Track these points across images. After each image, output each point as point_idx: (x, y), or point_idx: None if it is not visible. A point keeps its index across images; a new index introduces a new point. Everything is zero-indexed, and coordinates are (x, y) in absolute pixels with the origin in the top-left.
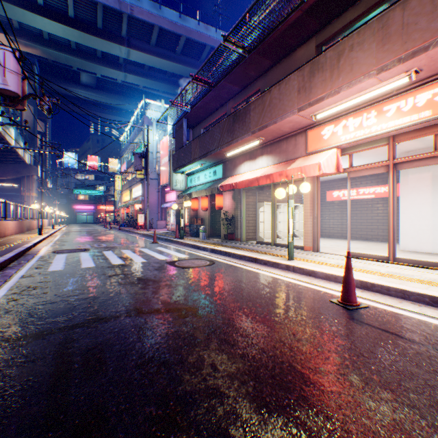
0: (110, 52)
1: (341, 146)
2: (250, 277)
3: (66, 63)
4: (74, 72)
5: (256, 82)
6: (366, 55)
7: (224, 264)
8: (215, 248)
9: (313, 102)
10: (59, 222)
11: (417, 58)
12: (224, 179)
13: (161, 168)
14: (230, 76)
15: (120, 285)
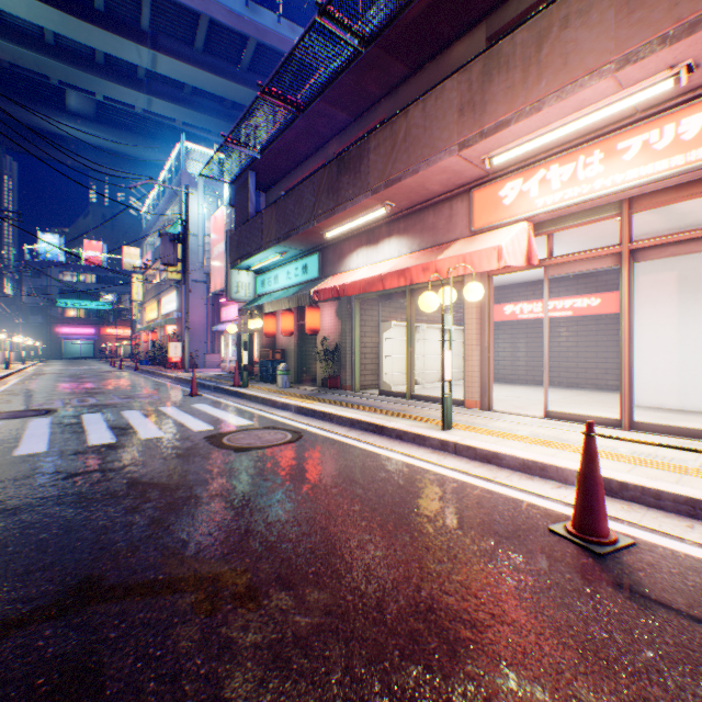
0: (120, 55)
1: (535, 218)
2: (373, 469)
3: (37, 69)
4: (55, 89)
5: (380, 106)
6: (595, 33)
7: (320, 439)
8: (304, 404)
9: (490, 131)
10: (29, 357)
11: (701, 35)
12: (321, 280)
13: (212, 262)
14: (332, 92)
15: (78, 502)
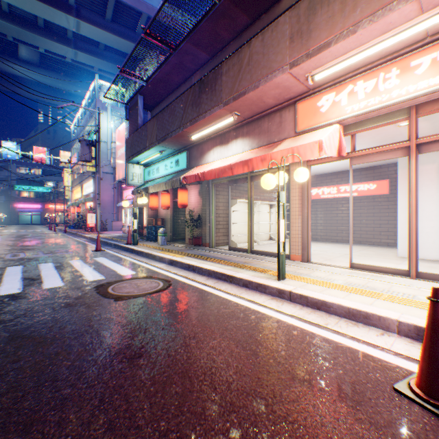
0: (54, 21)
1: (344, 121)
2: (226, 317)
3: None
4: (10, 44)
5: (229, 47)
6: None
7: (184, 287)
8: (175, 258)
9: (314, 52)
10: None
11: None
12: (188, 170)
13: (117, 160)
14: (195, 35)
15: None
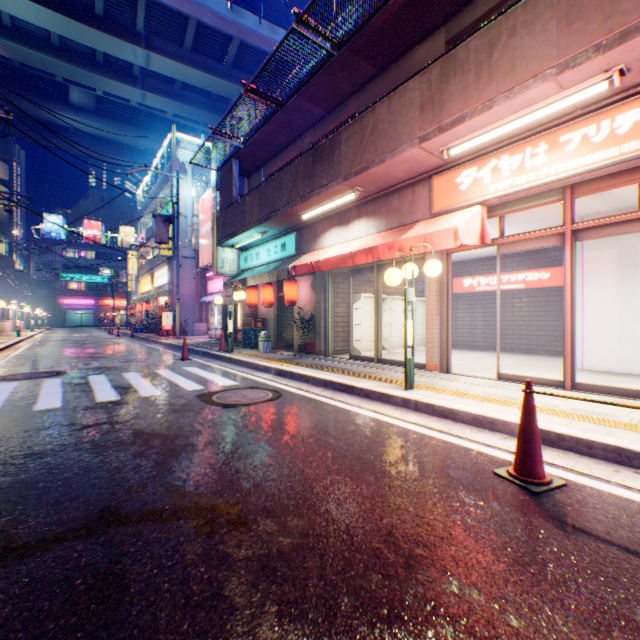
0: (118, 55)
1: (488, 202)
2: (344, 423)
3: (44, 68)
4: (59, 86)
5: (350, 101)
6: (539, 42)
7: (297, 397)
8: (283, 367)
9: (447, 126)
10: (36, 325)
11: (629, 44)
12: (298, 257)
13: (200, 240)
14: (308, 90)
15: (93, 448)
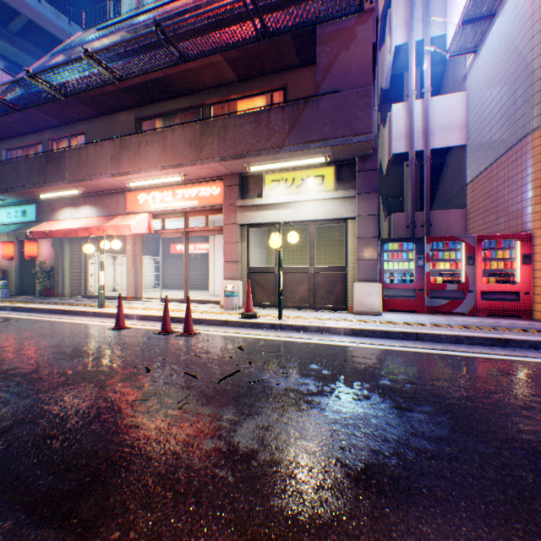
0: None
1: (153, 212)
2: (50, 325)
3: None
4: None
5: (82, 124)
6: (156, 153)
7: (25, 319)
8: (19, 305)
9: (124, 174)
10: None
11: (181, 169)
12: (38, 223)
13: None
14: (44, 108)
15: None
